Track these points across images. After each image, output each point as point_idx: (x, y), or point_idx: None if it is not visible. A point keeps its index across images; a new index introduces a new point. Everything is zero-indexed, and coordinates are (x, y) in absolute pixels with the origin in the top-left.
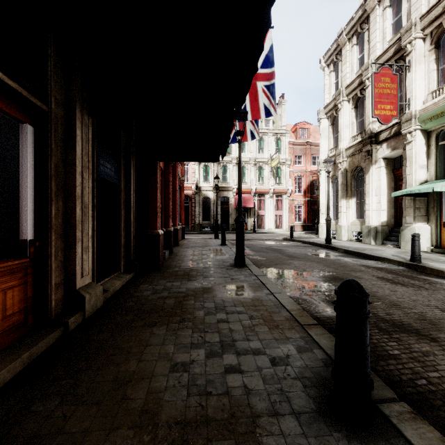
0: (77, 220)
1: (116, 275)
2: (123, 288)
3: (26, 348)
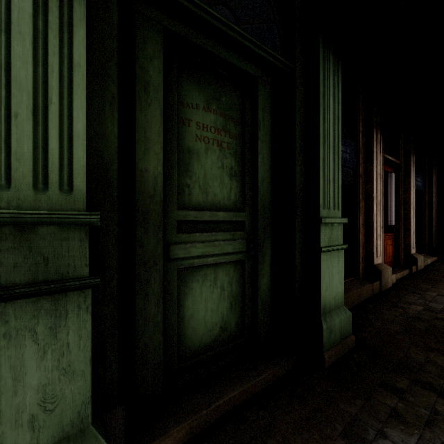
0: (411, 216)
1: (423, 255)
2: (433, 264)
3: (399, 271)
